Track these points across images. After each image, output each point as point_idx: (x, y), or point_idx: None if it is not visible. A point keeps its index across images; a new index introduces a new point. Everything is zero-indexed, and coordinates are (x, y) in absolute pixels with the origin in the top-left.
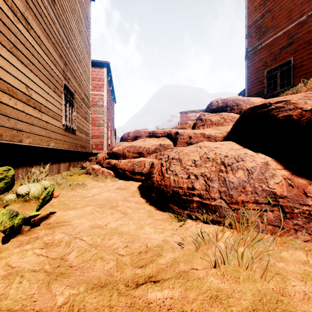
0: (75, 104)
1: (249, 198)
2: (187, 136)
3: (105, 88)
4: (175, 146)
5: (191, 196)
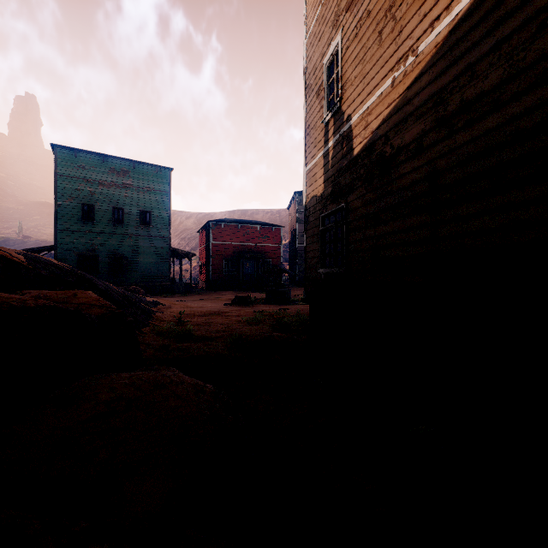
0: None
1: None
2: None
3: None
4: None
5: None
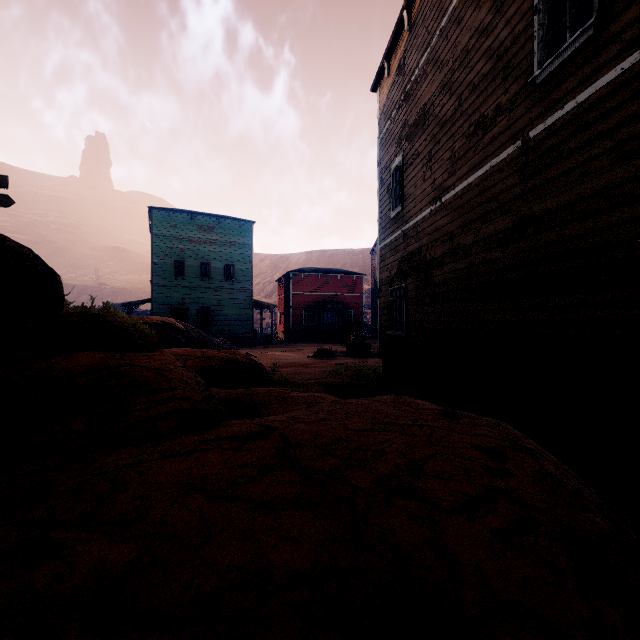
0: None
1: None
2: None
3: None
4: None
5: None
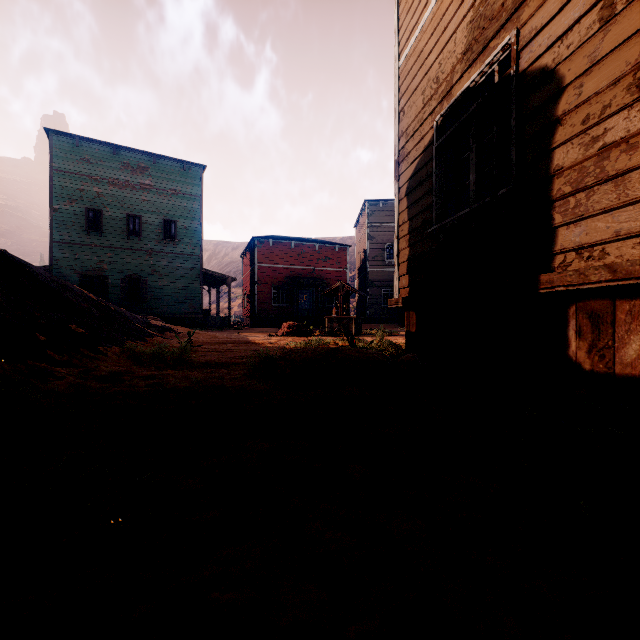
0: None
1: None
2: None
3: None
4: None
5: None
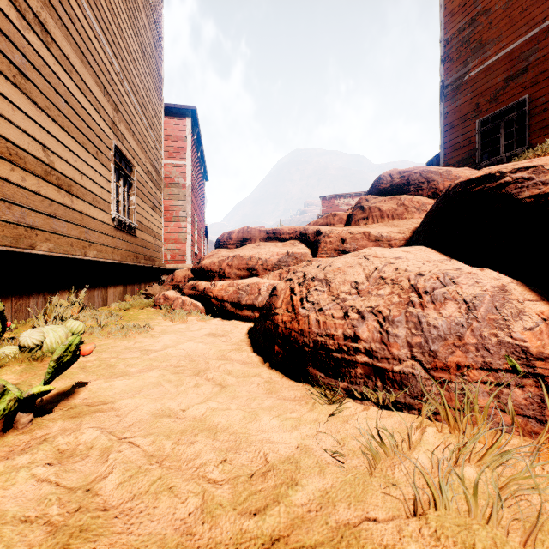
0: (134, 182)
1: (471, 359)
2: (338, 238)
3: (188, 155)
4: (314, 256)
5: (352, 352)
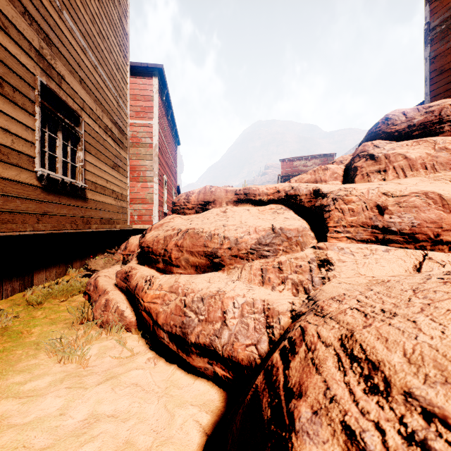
0: (82, 135)
1: None
2: (368, 204)
3: (155, 114)
4: (314, 232)
5: None
